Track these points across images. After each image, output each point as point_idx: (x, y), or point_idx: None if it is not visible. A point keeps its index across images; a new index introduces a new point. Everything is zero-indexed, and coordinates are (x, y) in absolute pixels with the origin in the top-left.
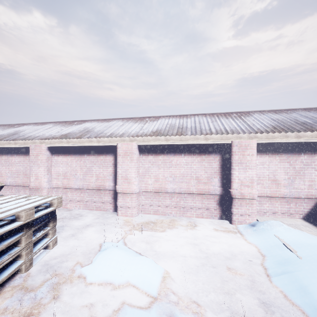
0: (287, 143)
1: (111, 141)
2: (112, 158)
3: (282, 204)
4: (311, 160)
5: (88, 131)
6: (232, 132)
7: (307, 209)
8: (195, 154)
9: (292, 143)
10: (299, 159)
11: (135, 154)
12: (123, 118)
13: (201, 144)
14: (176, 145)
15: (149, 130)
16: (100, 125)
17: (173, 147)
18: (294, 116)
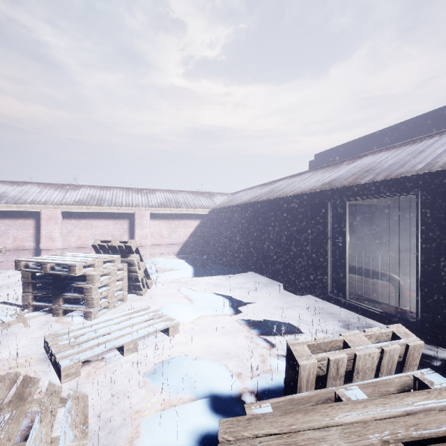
0: (168, 214)
1: (34, 208)
2: (33, 221)
3: (165, 248)
4: (179, 223)
5: (0, 196)
6: (135, 206)
7: (178, 250)
8: (111, 219)
9: (170, 213)
10: (174, 222)
11: (60, 218)
12: (38, 183)
13: (115, 212)
14: (96, 213)
15: (72, 200)
16: (12, 189)
17: (93, 214)
18: (178, 196)
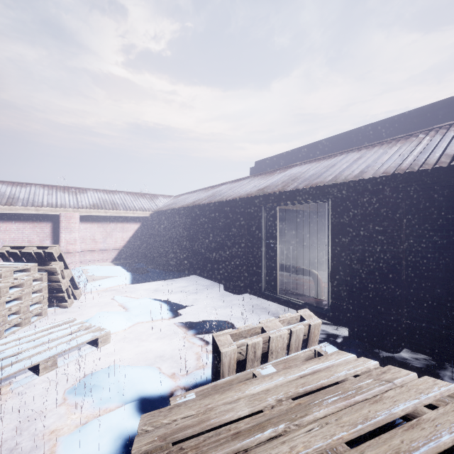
0: (102, 216)
1: None
2: None
3: (99, 255)
4: (116, 226)
5: None
6: (61, 206)
7: (114, 256)
8: (28, 222)
9: (105, 216)
10: (110, 226)
11: None
12: None
13: (33, 213)
14: (5, 214)
15: None
16: None
17: (2, 215)
18: (115, 197)
